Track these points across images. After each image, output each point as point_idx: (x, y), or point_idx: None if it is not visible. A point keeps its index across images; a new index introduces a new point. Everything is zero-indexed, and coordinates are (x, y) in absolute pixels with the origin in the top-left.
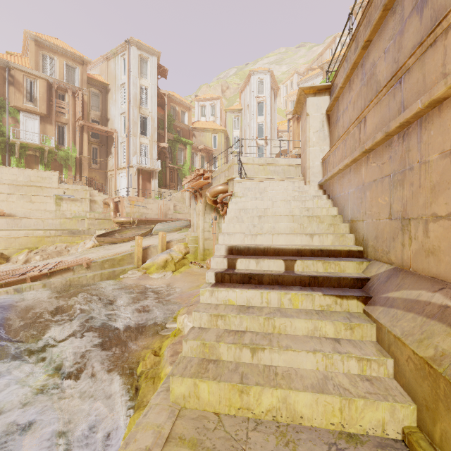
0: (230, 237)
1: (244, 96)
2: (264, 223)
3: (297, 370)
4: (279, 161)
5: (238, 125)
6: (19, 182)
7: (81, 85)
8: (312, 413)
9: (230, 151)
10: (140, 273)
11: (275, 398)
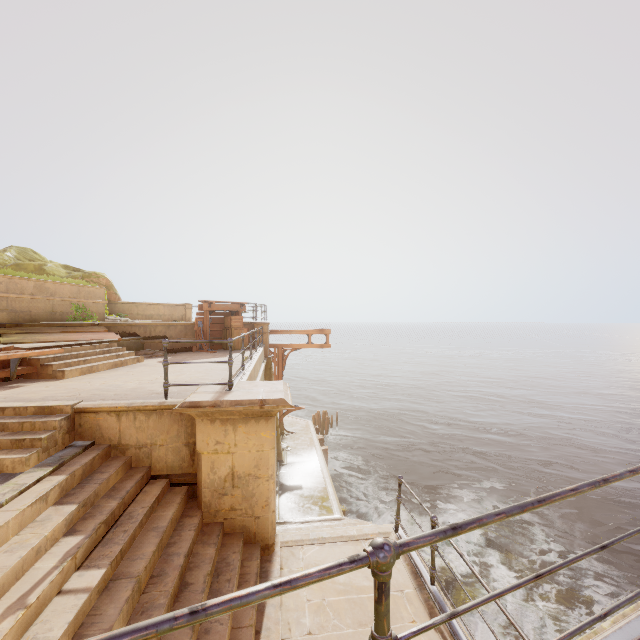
0: None
1: None
2: None
3: None
4: None
5: None
6: None
7: None
8: None
9: None
10: None
11: None
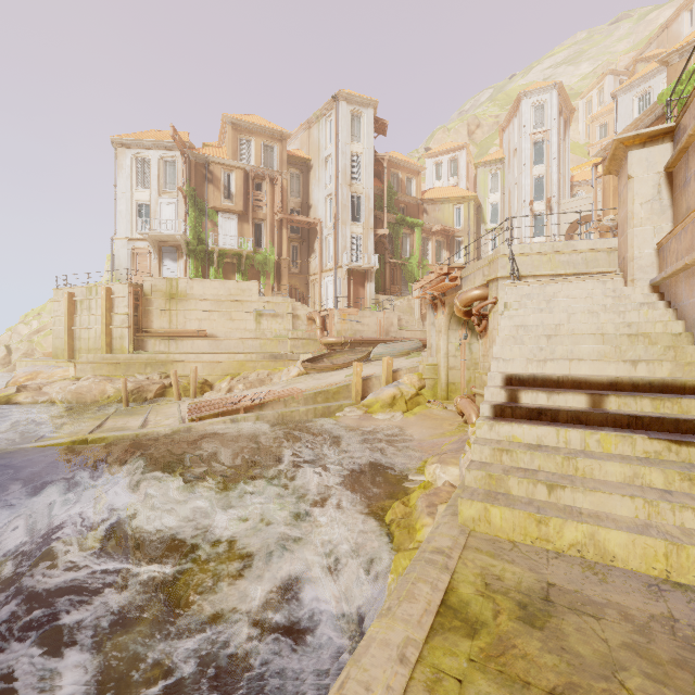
0: (506, 364)
1: (507, 137)
2: (556, 344)
3: (608, 514)
4: (577, 245)
5: (497, 185)
6: (220, 296)
7: (280, 168)
8: (627, 554)
9: (484, 228)
10: (360, 412)
11: (580, 533)
